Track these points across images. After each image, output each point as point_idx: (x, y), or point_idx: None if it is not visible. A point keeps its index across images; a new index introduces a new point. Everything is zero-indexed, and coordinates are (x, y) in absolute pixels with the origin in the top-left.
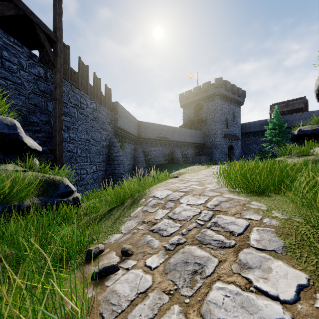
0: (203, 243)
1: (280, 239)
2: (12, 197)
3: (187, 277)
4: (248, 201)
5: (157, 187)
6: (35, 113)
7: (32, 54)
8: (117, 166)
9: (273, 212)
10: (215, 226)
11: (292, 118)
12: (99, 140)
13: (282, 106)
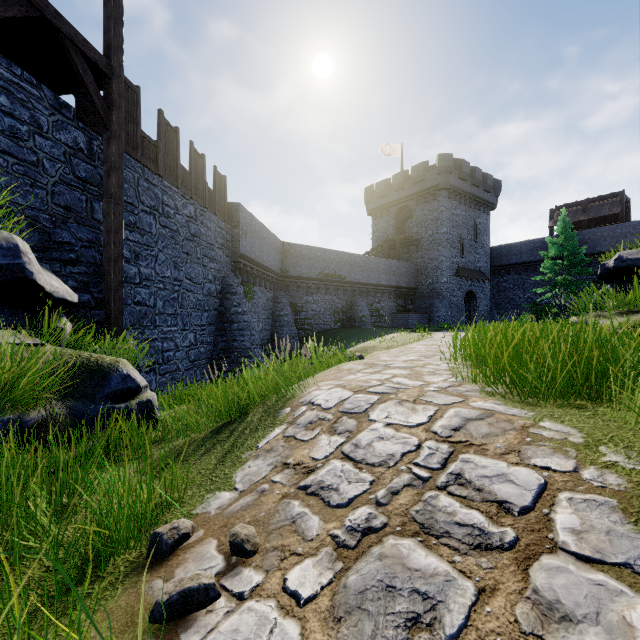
0: (430, 533)
1: (639, 532)
2: (2, 402)
3: (393, 636)
4: (533, 420)
5: (319, 381)
6: (67, 224)
7: (61, 102)
8: (239, 334)
9: (603, 451)
10: (457, 484)
11: (596, 236)
12: (201, 280)
13: (576, 211)
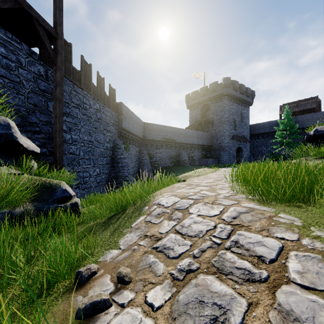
0: (222, 273)
1: None
2: (1, 203)
3: None
4: (274, 213)
5: (163, 192)
6: (35, 113)
7: (32, 51)
8: (122, 169)
9: (312, 229)
10: (236, 247)
11: (303, 119)
12: (103, 142)
13: (293, 106)
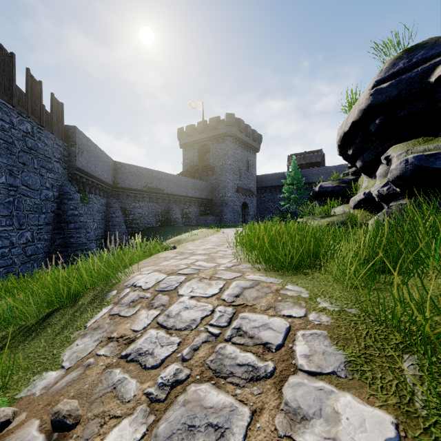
0: (220, 376)
1: (338, 350)
2: None
3: None
4: (282, 285)
5: (141, 267)
6: None
7: None
8: (75, 232)
9: (319, 301)
10: (238, 336)
11: (310, 173)
12: (38, 187)
13: (300, 158)
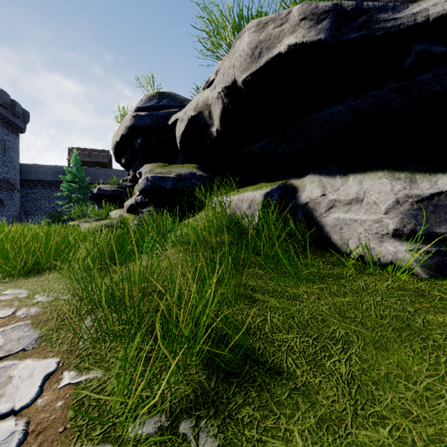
0: None
1: (36, 331)
2: None
3: None
4: None
5: None
6: None
7: None
8: None
9: (36, 297)
10: None
11: (96, 173)
12: None
13: (85, 154)
